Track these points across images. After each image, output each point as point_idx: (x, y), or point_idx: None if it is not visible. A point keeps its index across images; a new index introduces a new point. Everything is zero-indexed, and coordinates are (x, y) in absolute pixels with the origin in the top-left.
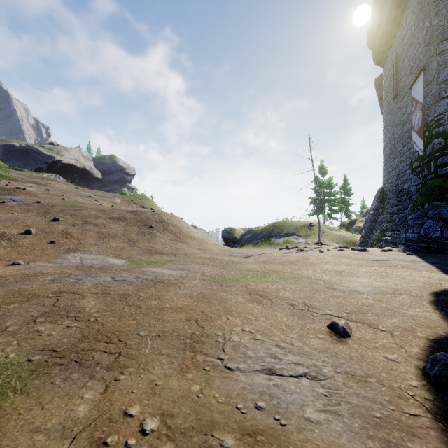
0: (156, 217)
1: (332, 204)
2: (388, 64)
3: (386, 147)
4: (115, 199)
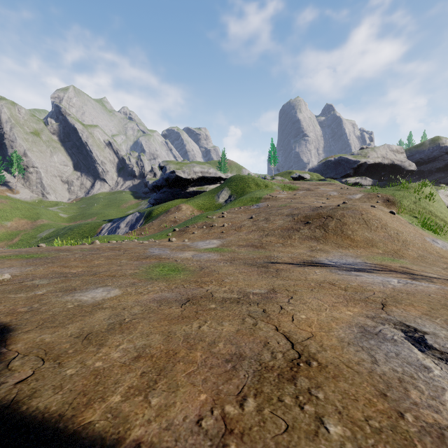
0: (329, 212)
1: None
2: None
3: None
4: (356, 195)
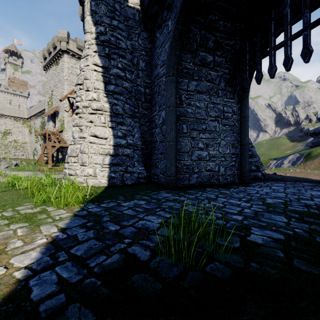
0: None
1: None
2: None
3: None
4: None
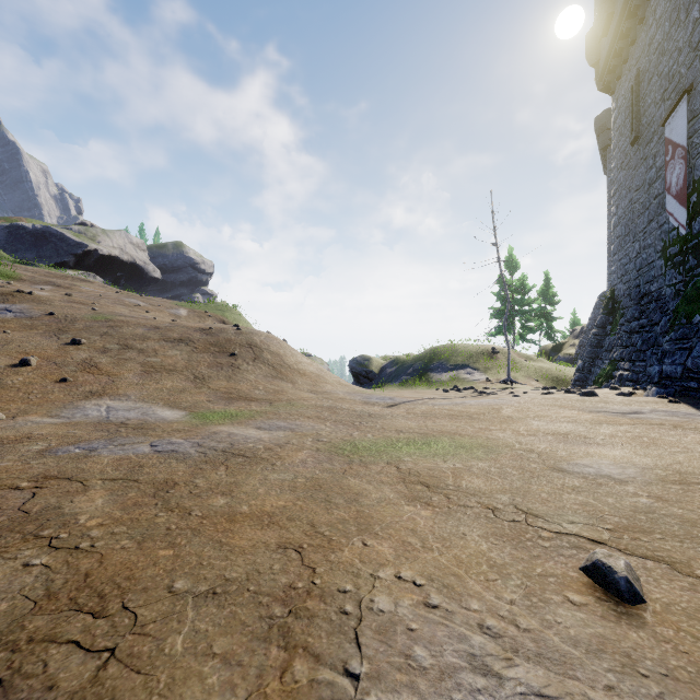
0: (242, 338)
1: (525, 317)
2: (621, 88)
3: (618, 224)
4: (179, 310)
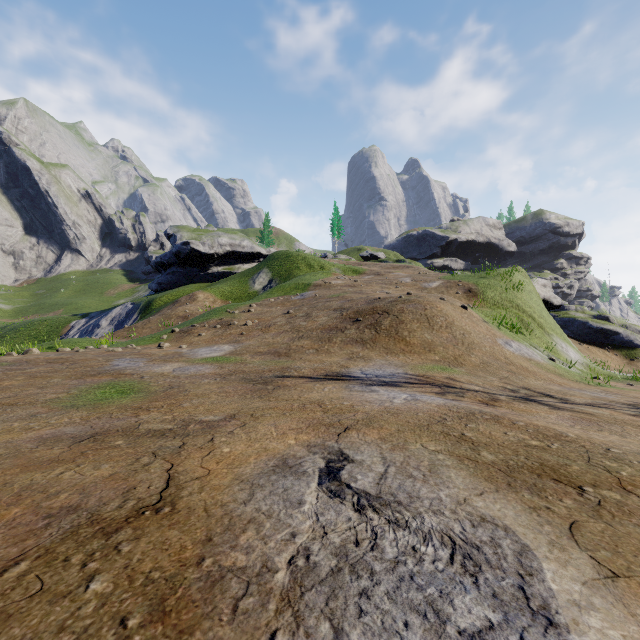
0: (386, 306)
1: None
2: None
3: None
4: (433, 283)
